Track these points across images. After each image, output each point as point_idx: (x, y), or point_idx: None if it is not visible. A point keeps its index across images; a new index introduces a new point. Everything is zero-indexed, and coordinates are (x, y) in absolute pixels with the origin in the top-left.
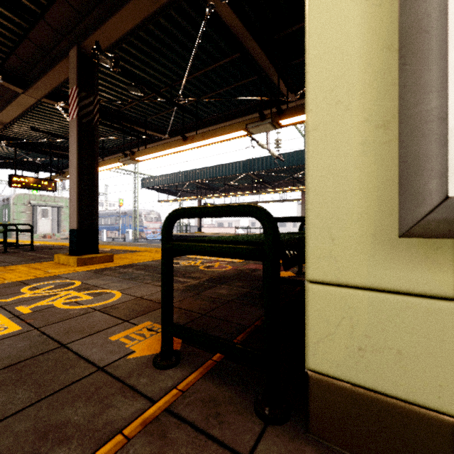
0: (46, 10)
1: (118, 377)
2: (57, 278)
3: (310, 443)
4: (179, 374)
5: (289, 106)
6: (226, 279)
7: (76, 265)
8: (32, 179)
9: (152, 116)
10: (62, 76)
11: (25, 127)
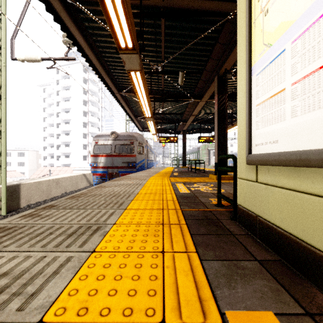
0: (205, 66)
1: (204, 204)
2: (206, 183)
3: (236, 224)
4: (219, 208)
5: None
6: None
7: (216, 179)
8: (206, 137)
9: None
10: (213, 88)
11: (203, 113)
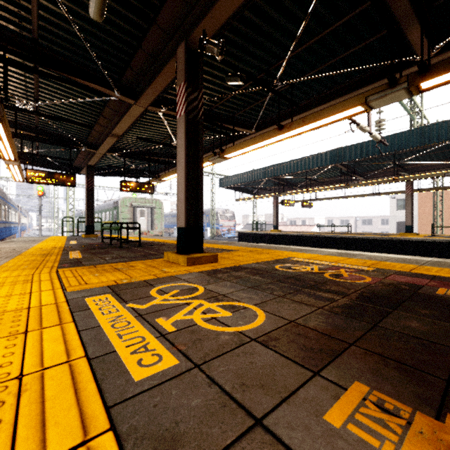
0: (159, 11)
1: None
2: (175, 279)
3: None
4: None
5: (417, 69)
6: (390, 300)
7: (186, 265)
8: (136, 183)
9: (241, 111)
10: (168, 79)
11: (132, 138)
